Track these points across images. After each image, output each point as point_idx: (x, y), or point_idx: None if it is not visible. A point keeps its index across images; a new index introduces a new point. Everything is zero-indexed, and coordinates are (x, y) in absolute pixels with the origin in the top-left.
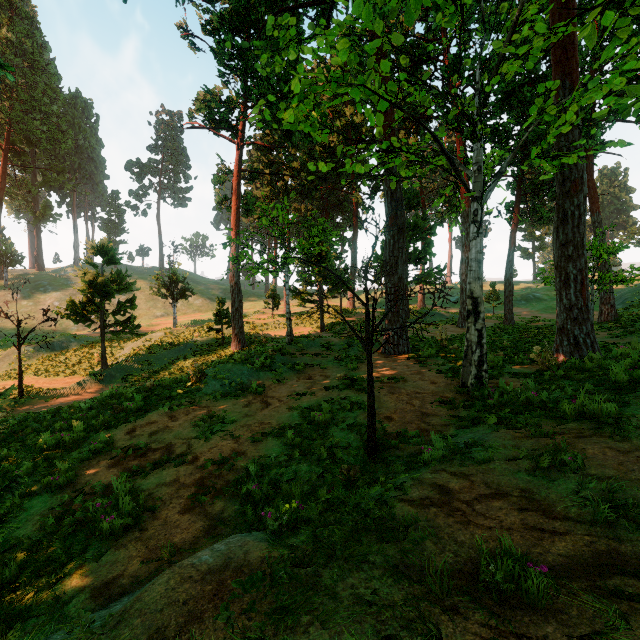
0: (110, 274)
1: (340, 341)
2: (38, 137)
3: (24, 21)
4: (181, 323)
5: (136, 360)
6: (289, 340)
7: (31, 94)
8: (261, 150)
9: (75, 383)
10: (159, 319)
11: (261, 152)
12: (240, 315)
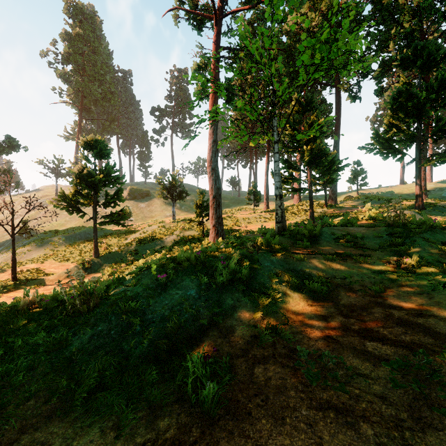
0: (98, 167)
1: (370, 231)
2: (97, 97)
3: (89, 21)
4: (180, 220)
5: (126, 250)
6: (279, 229)
7: (93, 69)
8: (243, 61)
9: (65, 270)
10: (168, 218)
11: (243, 61)
12: (218, 204)
